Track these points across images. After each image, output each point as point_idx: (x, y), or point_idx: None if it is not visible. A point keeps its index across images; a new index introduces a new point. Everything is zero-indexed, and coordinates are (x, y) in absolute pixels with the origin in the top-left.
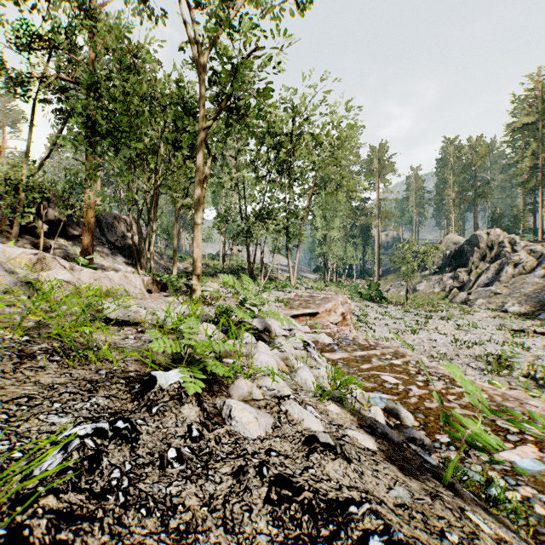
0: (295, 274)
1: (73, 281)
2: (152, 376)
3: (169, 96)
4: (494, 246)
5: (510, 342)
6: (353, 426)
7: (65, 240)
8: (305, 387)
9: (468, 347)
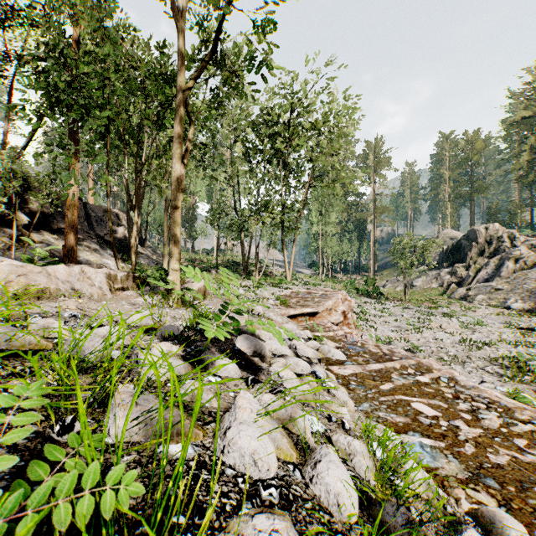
0: (290, 269)
1: None
2: None
3: (147, 64)
4: (492, 241)
5: (522, 342)
6: None
7: (49, 233)
8: (336, 514)
9: (479, 347)
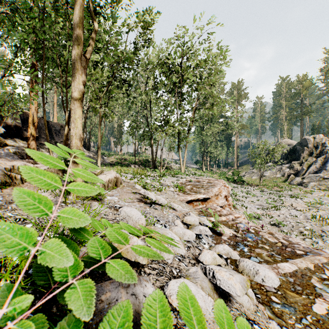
0: (184, 165)
1: None
2: None
3: None
4: (318, 146)
5: None
6: None
7: (20, 140)
8: None
9: (328, 223)
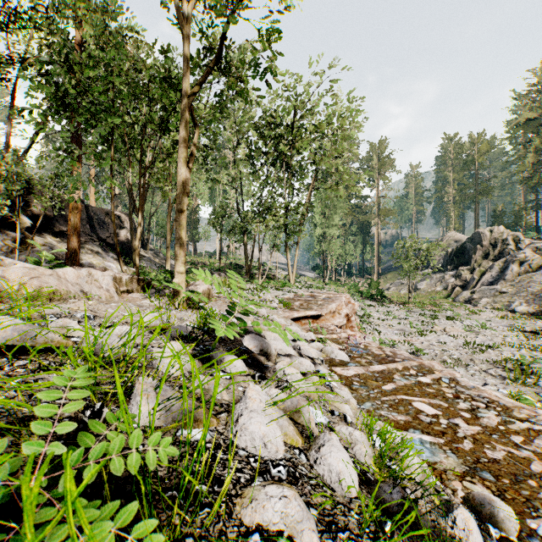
0: (294, 272)
1: None
2: None
3: (152, 68)
4: (497, 244)
5: (526, 345)
6: None
7: (51, 236)
8: (338, 490)
9: (483, 350)
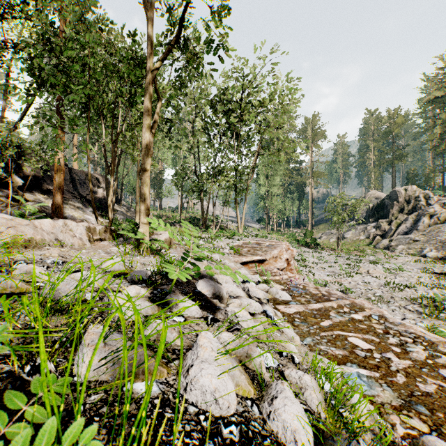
0: (242, 224)
1: None
2: None
3: (122, 49)
4: (411, 200)
5: (437, 285)
6: None
7: (40, 194)
8: None
9: (401, 289)
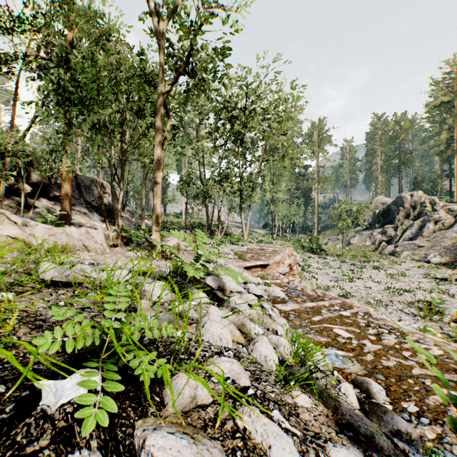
0: (247, 230)
1: (22, 237)
2: (34, 391)
3: (133, 68)
4: (417, 206)
5: (436, 290)
6: (332, 430)
7: (47, 200)
8: (265, 365)
9: (400, 294)
